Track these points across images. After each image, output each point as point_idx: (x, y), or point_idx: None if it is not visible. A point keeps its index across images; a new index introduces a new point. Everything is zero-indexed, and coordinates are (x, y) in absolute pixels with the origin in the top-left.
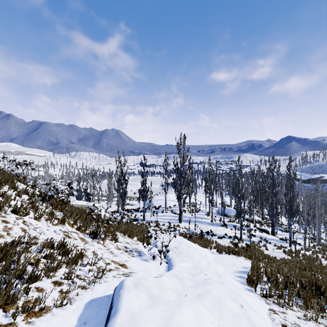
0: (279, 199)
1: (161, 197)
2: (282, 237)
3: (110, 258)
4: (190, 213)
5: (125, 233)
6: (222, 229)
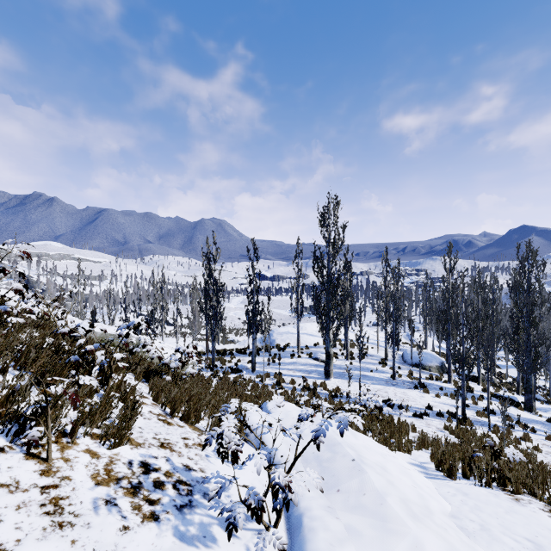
0: (543, 334)
1: (289, 329)
2: (550, 417)
3: (22, 545)
4: (348, 360)
5: (174, 408)
6: (416, 394)
